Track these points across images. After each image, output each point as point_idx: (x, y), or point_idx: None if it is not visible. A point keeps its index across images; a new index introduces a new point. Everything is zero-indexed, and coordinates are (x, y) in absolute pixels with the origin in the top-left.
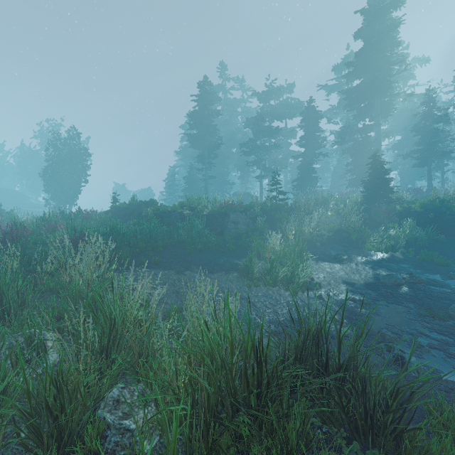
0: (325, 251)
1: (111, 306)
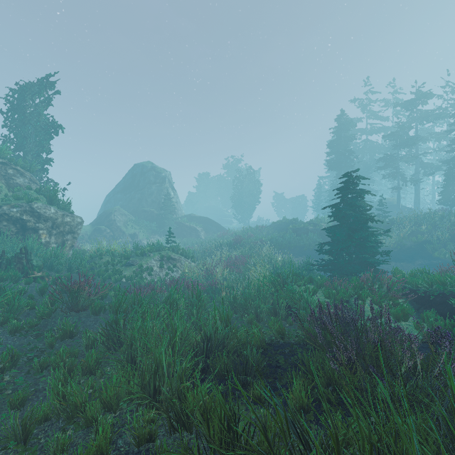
0: (396, 255)
1: (271, 256)
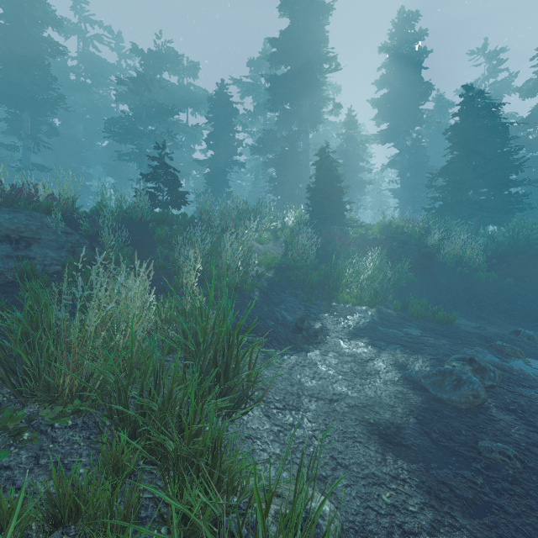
0: (273, 312)
1: None
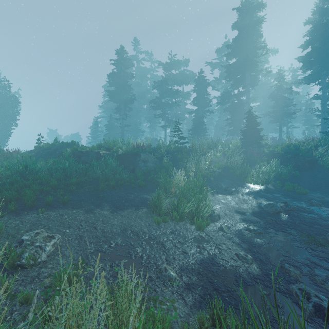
0: (217, 184)
1: None
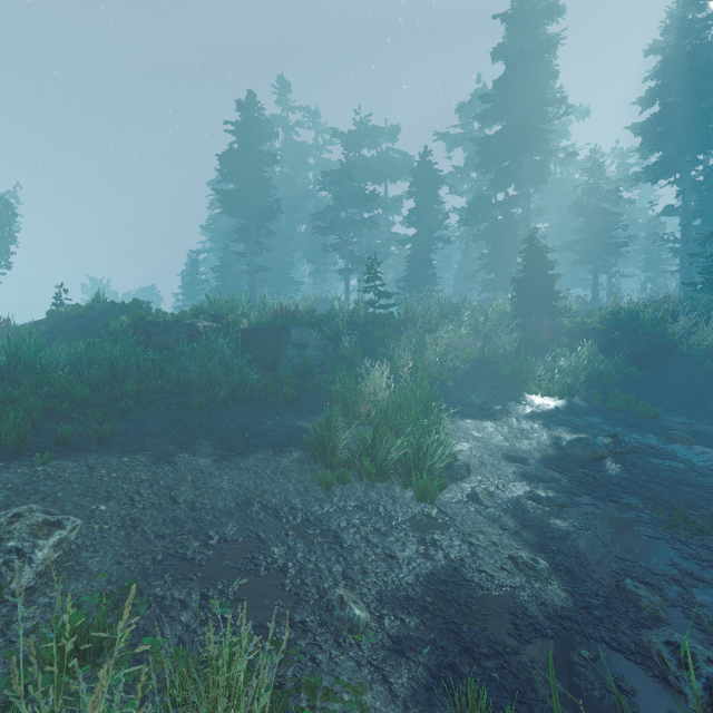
0: (463, 397)
1: None
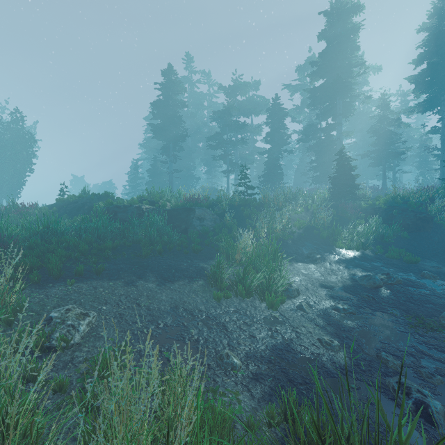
0: (297, 249)
1: None
